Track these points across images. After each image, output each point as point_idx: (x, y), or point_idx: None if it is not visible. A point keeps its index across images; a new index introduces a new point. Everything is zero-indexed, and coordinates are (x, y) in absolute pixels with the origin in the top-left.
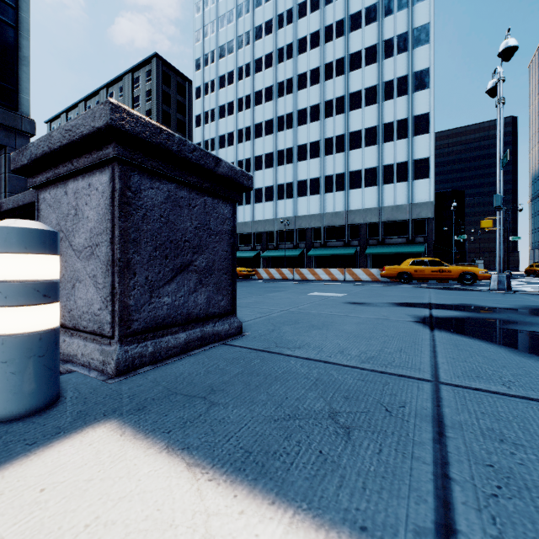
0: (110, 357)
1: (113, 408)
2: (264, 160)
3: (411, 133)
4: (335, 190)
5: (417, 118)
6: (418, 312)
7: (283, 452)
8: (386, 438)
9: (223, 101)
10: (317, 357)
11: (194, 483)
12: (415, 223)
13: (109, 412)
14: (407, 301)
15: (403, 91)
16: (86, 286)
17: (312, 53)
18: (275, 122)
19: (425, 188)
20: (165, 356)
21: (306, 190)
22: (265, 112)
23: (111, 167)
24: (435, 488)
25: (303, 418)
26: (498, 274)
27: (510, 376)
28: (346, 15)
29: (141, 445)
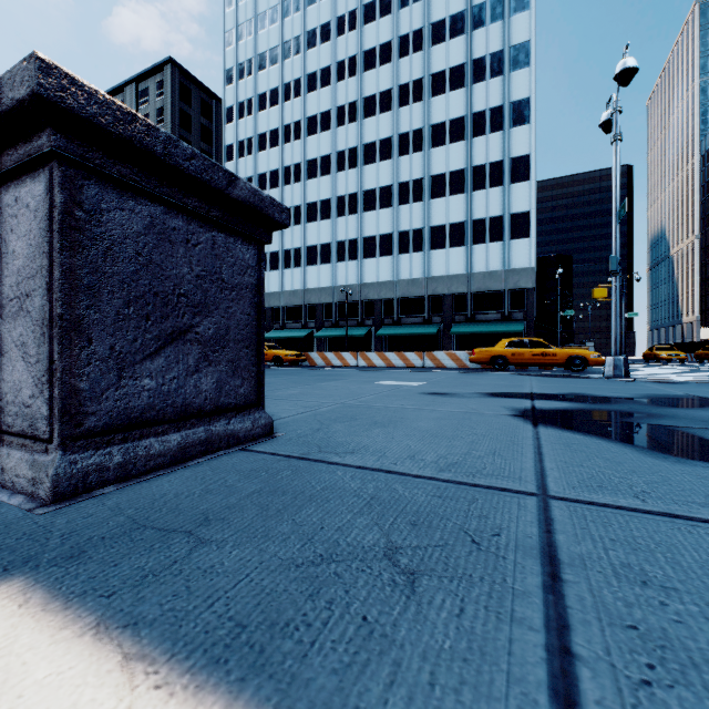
0: (44, 472)
1: (25, 557)
2: (320, 208)
3: (507, 180)
4: (412, 251)
5: (514, 161)
6: (516, 404)
7: (301, 623)
8: (472, 588)
9: (264, 128)
10: (376, 465)
11: (126, 697)
12: (512, 295)
13: (15, 563)
14: (502, 391)
15: (498, 125)
16: (11, 361)
17: (383, 70)
18: (334, 159)
19: (525, 250)
20: (144, 469)
21: (375, 250)
22: (321, 145)
23: (48, 169)
24: (551, 676)
25: (343, 561)
26: (615, 356)
27: (644, 485)
28: (426, 24)
29: (50, 622)
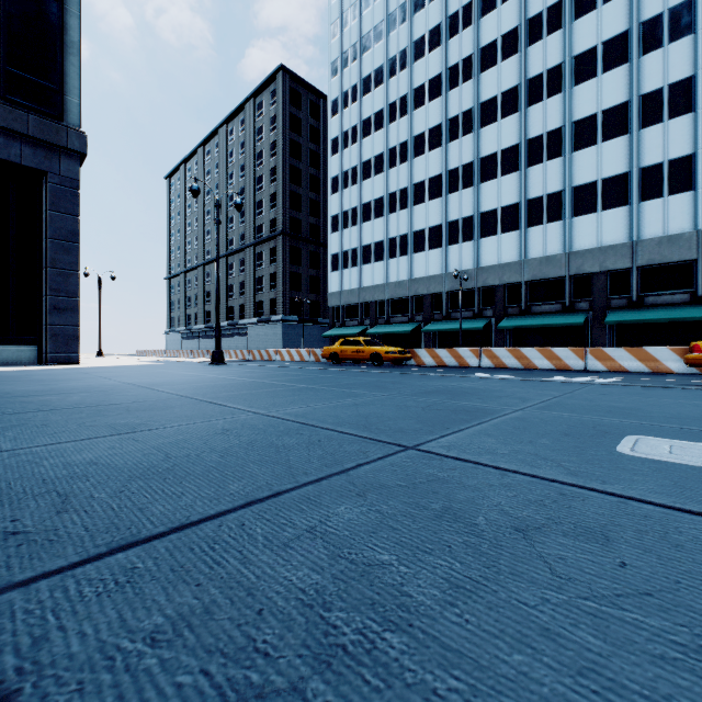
0: None
1: None
2: (428, 187)
3: (701, 101)
4: (546, 221)
5: None
6: None
7: None
8: None
9: (368, 112)
10: None
11: None
12: None
13: None
14: None
15: (684, 29)
16: None
17: (506, 8)
18: (445, 128)
19: None
20: None
21: (496, 226)
22: (429, 116)
23: None
24: None
25: None
26: None
27: None
28: None
29: None
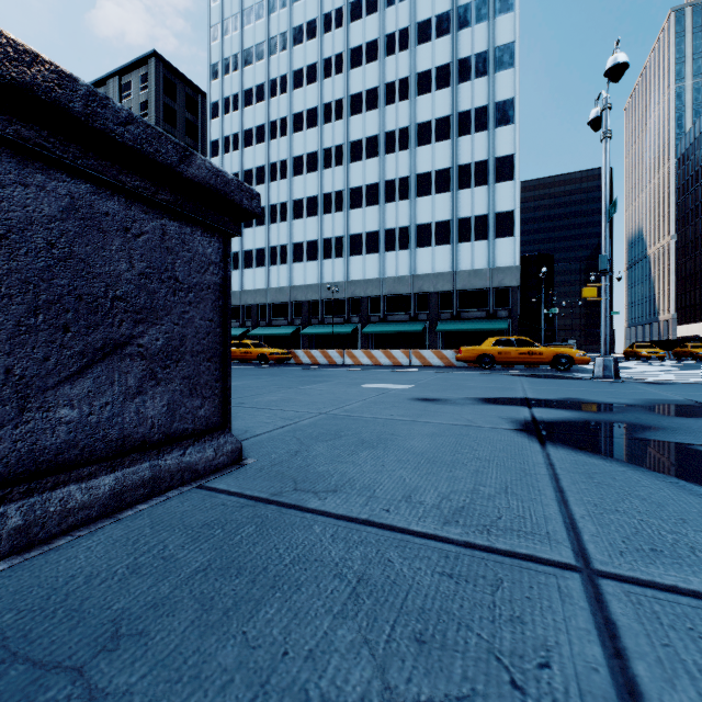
0: None
1: None
2: (306, 205)
3: (492, 179)
4: (398, 248)
5: (499, 160)
6: (514, 414)
7: None
8: None
9: (250, 124)
10: (364, 513)
11: None
12: (497, 293)
13: None
14: (495, 396)
15: (483, 125)
16: None
17: (369, 68)
18: (321, 156)
19: (509, 249)
20: (57, 529)
21: (361, 247)
22: (307, 142)
23: None
24: None
25: None
26: (604, 357)
27: None
28: (412, 23)
29: None
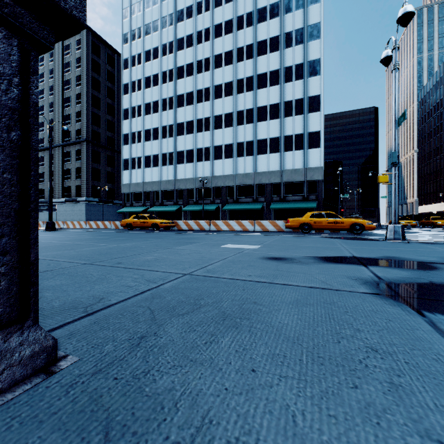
0: None
1: None
2: (186, 127)
3: (306, 110)
4: (246, 155)
5: (310, 98)
6: (359, 273)
7: None
8: None
9: (149, 73)
10: None
11: None
12: (309, 184)
13: None
14: (329, 255)
15: (300, 76)
16: None
17: (227, 38)
18: (195, 94)
19: (317, 155)
20: None
21: (222, 154)
22: (186, 85)
23: None
24: None
25: None
26: (394, 224)
27: None
28: (254, 9)
29: None
